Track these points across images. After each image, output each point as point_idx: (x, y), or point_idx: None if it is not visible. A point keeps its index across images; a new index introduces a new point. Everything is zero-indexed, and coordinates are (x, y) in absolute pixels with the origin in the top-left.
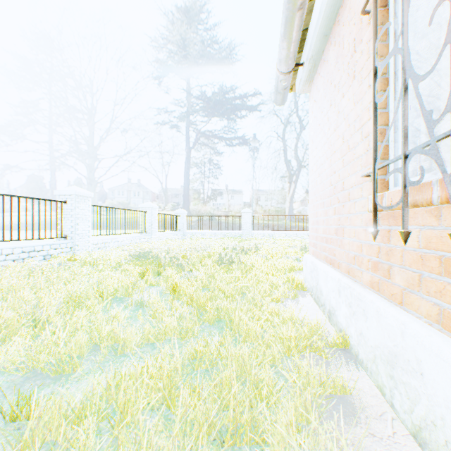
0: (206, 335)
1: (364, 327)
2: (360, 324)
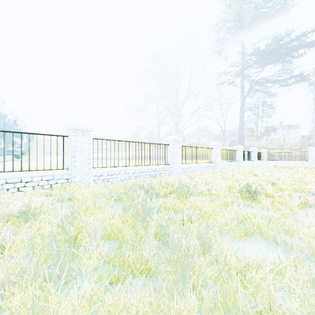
0: None
1: None
2: None
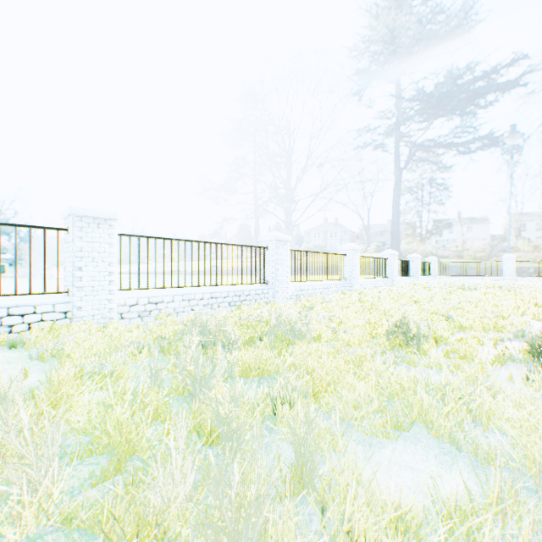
0: None
1: None
2: None
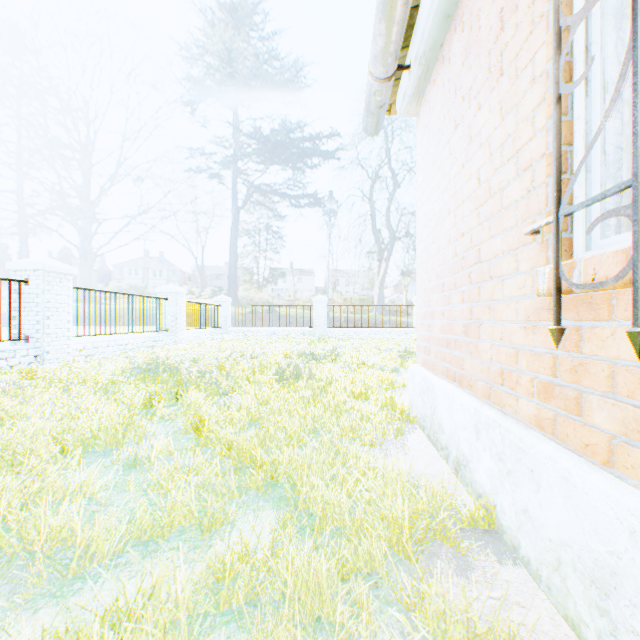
0: (251, 516)
1: (533, 501)
2: (523, 494)
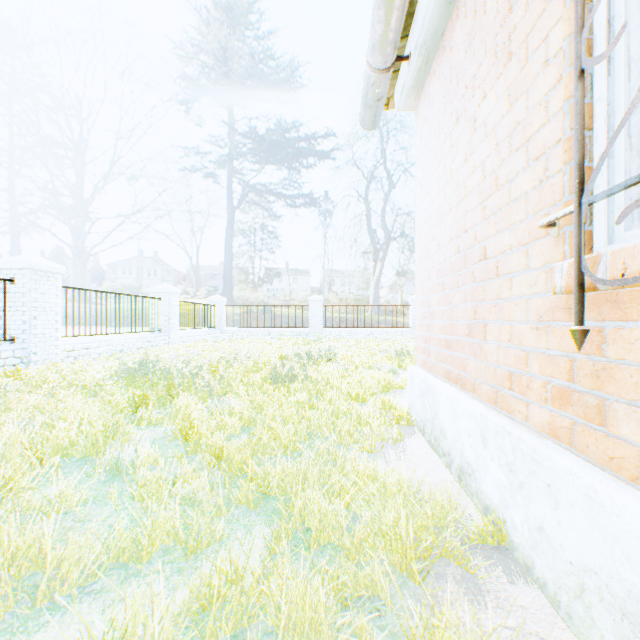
0: (241, 532)
1: (551, 519)
2: (539, 510)
